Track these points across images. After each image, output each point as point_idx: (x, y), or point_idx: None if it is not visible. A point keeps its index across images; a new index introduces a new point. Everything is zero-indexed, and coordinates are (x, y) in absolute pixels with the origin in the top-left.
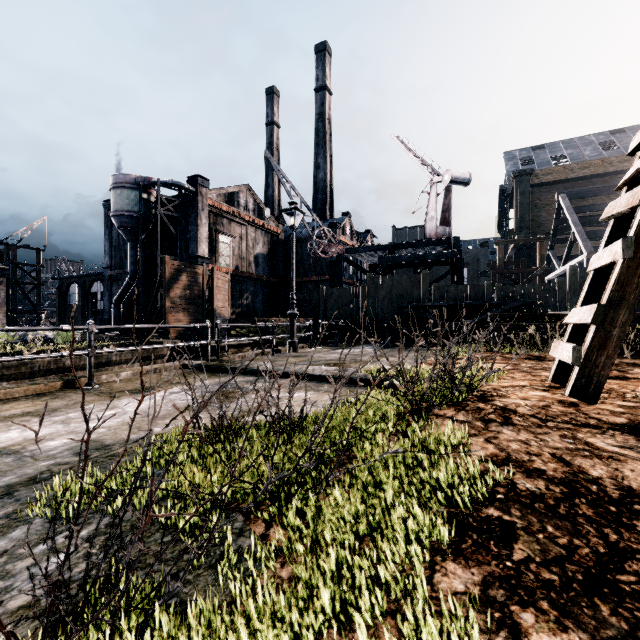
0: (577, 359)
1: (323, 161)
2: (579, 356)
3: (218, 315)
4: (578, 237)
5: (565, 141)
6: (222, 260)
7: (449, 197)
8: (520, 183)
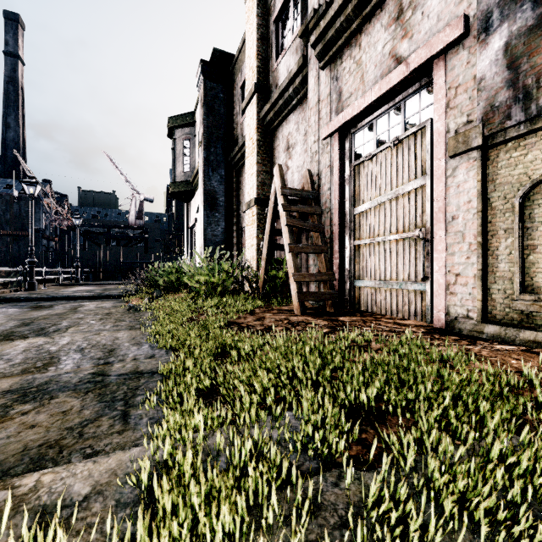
0: None
1: (15, 123)
2: None
3: None
4: None
5: None
6: None
7: (142, 205)
8: None
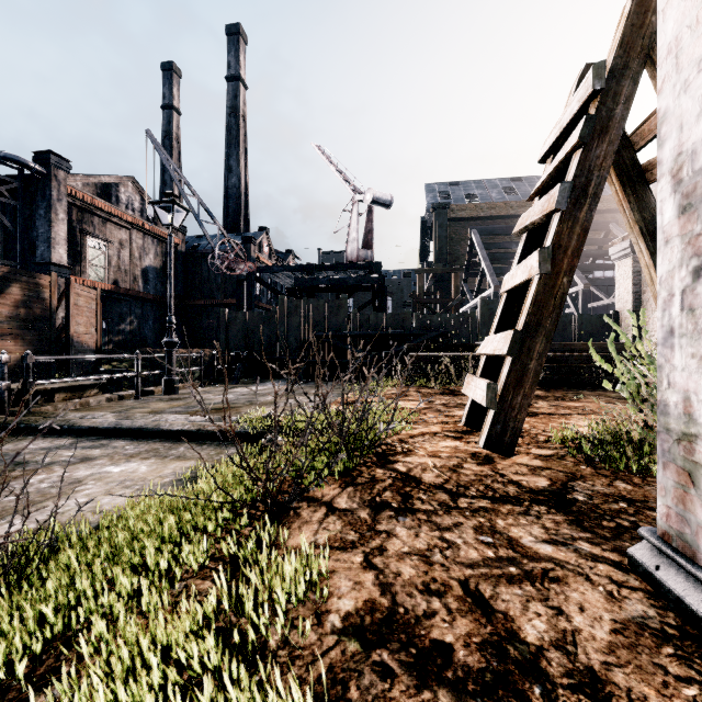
0: (492, 400)
1: (236, 164)
2: (494, 396)
3: (78, 344)
4: (487, 271)
5: (476, 181)
6: (92, 271)
7: (371, 219)
8: (439, 216)
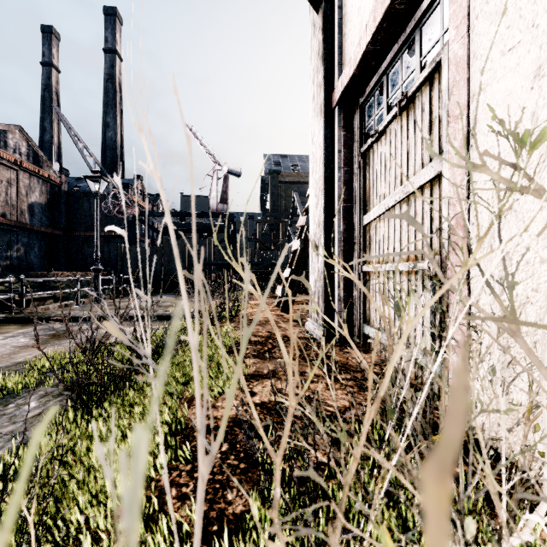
0: (283, 294)
1: (113, 121)
2: (284, 292)
3: None
4: None
5: (299, 156)
6: None
7: (227, 183)
8: (273, 179)
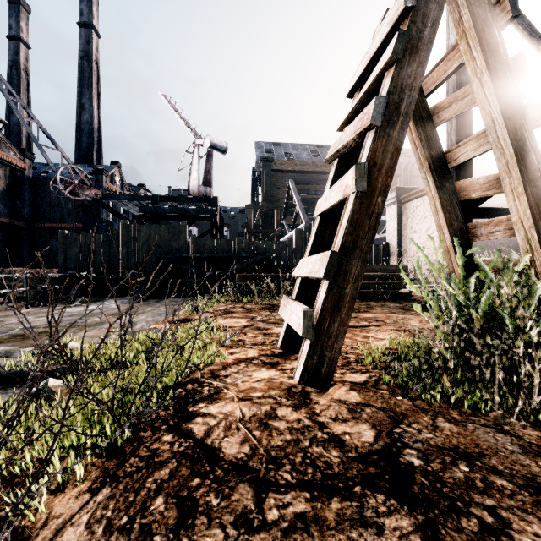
0: (309, 329)
1: (89, 103)
2: (311, 325)
3: None
4: (300, 211)
5: (292, 144)
6: None
7: (210, 161)
8: (265, 167)
